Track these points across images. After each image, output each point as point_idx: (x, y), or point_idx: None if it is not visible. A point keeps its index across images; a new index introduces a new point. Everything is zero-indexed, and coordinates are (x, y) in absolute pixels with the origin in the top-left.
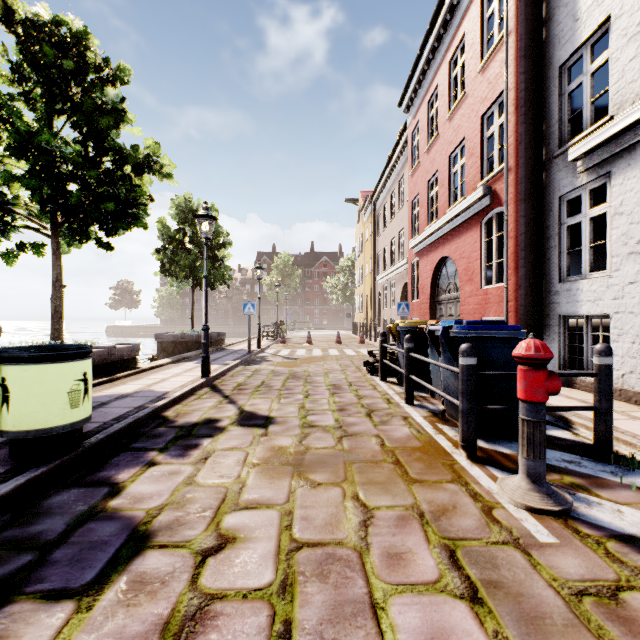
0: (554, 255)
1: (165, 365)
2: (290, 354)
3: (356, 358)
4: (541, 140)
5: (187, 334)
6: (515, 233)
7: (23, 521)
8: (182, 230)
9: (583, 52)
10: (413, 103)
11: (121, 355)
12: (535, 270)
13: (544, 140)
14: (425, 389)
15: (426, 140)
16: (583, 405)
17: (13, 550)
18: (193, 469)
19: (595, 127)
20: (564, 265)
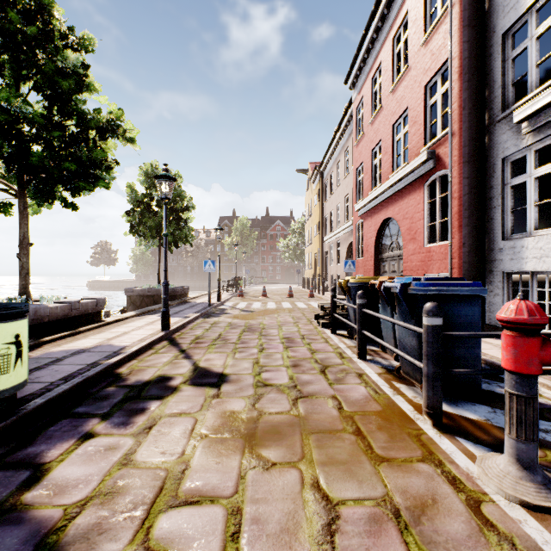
0: (497, 214)
1: (130, 318)
2: (247, 307)
3: (307, 310)
4: (484, 105)
5: (154, 288)
6: (459, 194)
7: None
8: (149, 194)
9: (528, 18)
10: (358, 80)
11: (85, 309)
12: (478, 229)
13: (487, 105)
14: (375, 342)
15: (370, 112)
16: None
17: None
18: (133, 443)
19: (542, 88)
20: (508, 224)
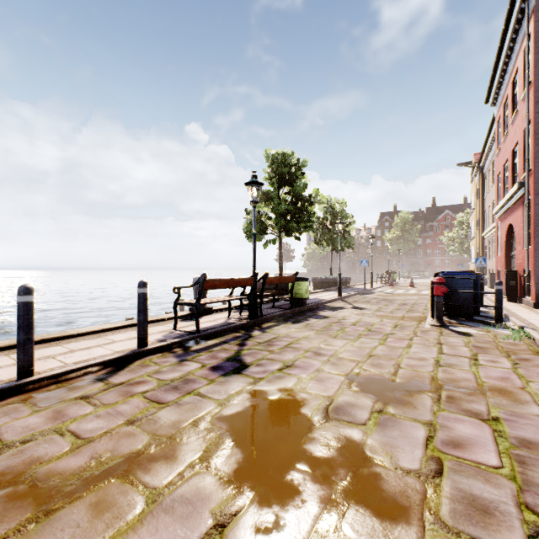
0: None
1: (320, 292)
2: (391, 292)
3: None
4: None
5: (328, 278)
6: (533, 215)
7: (302, 313)
8: (325, 218)
9: None
10: (497, 100)
11: None
12: None
13: None
14: None
15: (502, 133)
16: (538, 317)
17: (304, 315)
18: (337, 313)
19: None
20: None
